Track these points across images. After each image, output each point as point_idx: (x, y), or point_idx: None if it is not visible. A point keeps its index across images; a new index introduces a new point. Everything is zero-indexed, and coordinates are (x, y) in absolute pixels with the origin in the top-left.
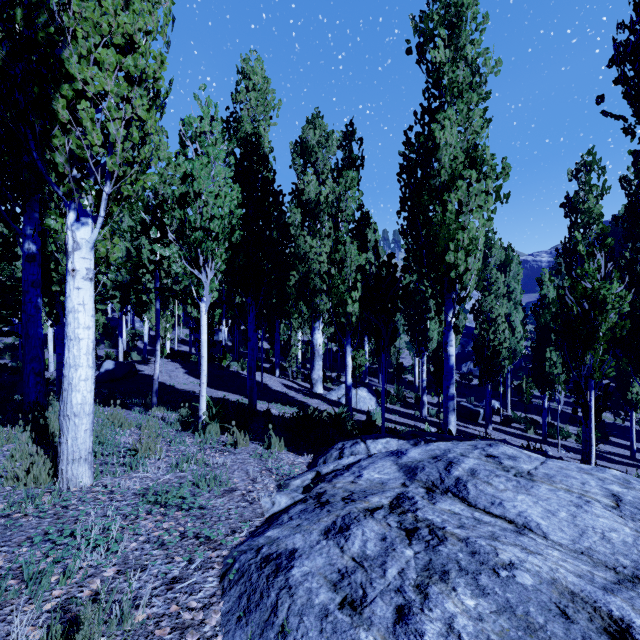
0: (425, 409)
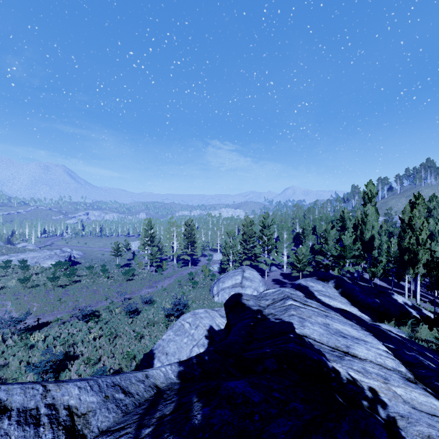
0: None
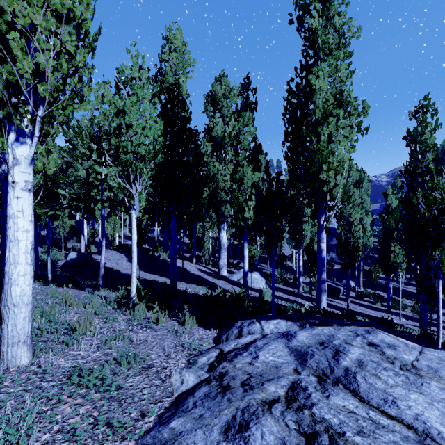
0: (301, 287)
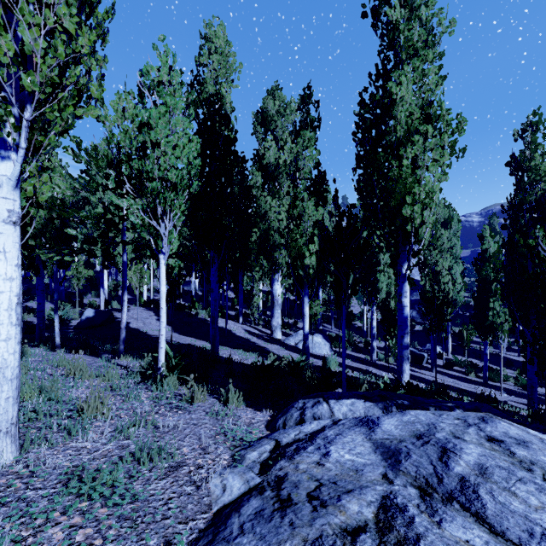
0: (375, 354)
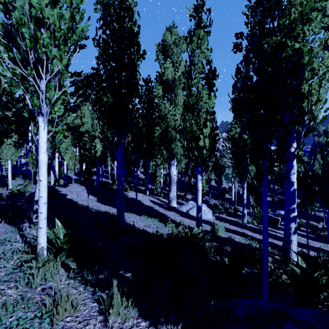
0: (245, 218)
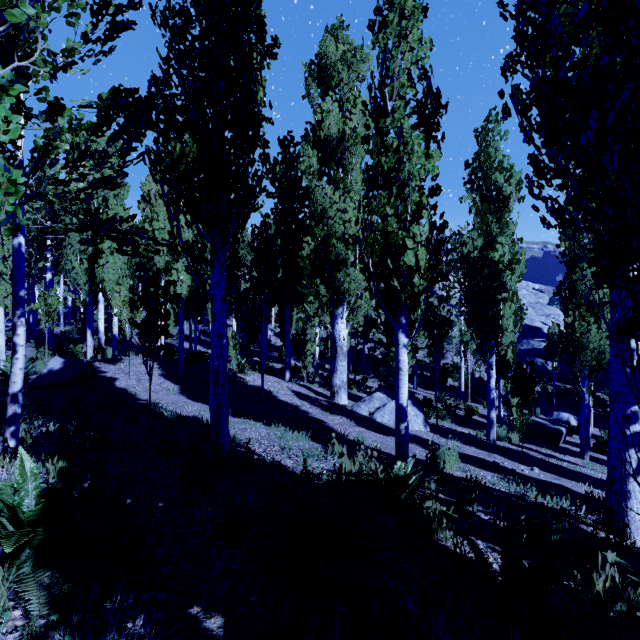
0: (494, 430)
